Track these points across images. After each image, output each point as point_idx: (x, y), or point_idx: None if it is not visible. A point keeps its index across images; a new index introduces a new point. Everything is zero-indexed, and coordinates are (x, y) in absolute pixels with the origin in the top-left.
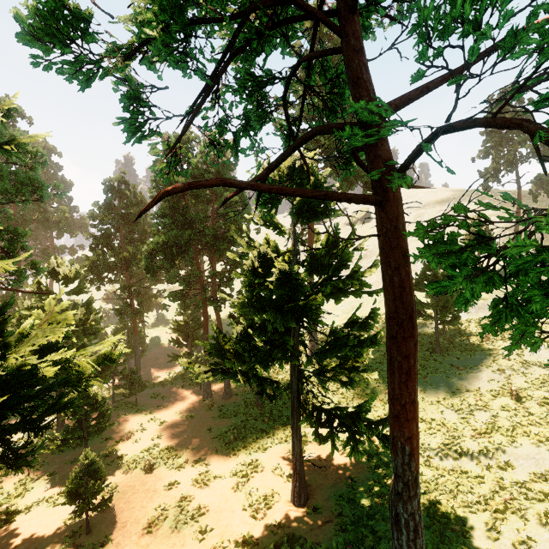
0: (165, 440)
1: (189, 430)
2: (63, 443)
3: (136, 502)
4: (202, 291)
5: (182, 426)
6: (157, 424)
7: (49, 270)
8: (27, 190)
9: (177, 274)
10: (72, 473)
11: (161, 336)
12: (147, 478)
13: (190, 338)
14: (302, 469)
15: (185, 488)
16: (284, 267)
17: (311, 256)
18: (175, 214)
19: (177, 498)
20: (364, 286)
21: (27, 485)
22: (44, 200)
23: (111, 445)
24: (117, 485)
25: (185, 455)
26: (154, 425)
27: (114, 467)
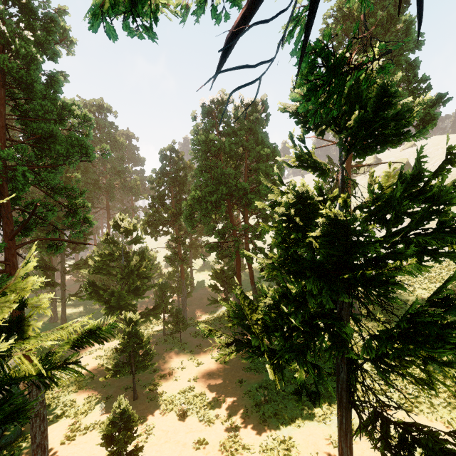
0: (200, 384)
1: (221, 377)
2: (116, 373)
3: (166, 454)
4: (235, 243)
5: (215, 372)
6: (195, 364)
7: (114, 224)
8: (75, 150)
9: (213, 227)
10: (106, 419)
11: (206, 279)
12: (179, 425)
13: (227, 285)
14: None
15: (212, 452)
16: (336, 215)
17: (374, 199)
18: (211, 172)
19: None
20: None
21: (92, 403)
22: (91, 159)
23: (156, 378)
24: (154, 427)
25: (216, 408)
26: (192, 365)
27: (155, 403)
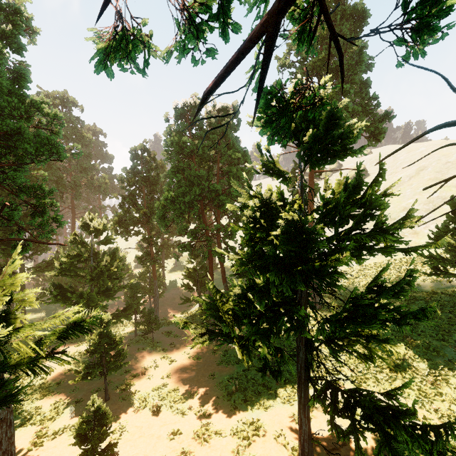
0: (173, 380)
1: (194, 372)
2: (86, 375)
3: (141, 448)
4: (208, 243)
5: (188, 368)
6: (168, 362)
7: (83, 224)
8: (45, 149)
9: (186, 227)
10: (80, 418)
11: (178, 279)
12: (153, 420)
13: (199, 284)
14: (311, 452)
15: (186, 441)
16: (293, 217)
17: (325, 204)
18: (184, 173)
19: (178, 452)
20: (397, 241)
21: (59, 408)
22: (61, 159)
23: (128, 378)
24: (127, 424)
25: (189, 400)
26: (165, 363)
27: (128, 402)
